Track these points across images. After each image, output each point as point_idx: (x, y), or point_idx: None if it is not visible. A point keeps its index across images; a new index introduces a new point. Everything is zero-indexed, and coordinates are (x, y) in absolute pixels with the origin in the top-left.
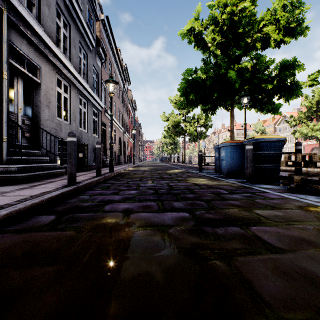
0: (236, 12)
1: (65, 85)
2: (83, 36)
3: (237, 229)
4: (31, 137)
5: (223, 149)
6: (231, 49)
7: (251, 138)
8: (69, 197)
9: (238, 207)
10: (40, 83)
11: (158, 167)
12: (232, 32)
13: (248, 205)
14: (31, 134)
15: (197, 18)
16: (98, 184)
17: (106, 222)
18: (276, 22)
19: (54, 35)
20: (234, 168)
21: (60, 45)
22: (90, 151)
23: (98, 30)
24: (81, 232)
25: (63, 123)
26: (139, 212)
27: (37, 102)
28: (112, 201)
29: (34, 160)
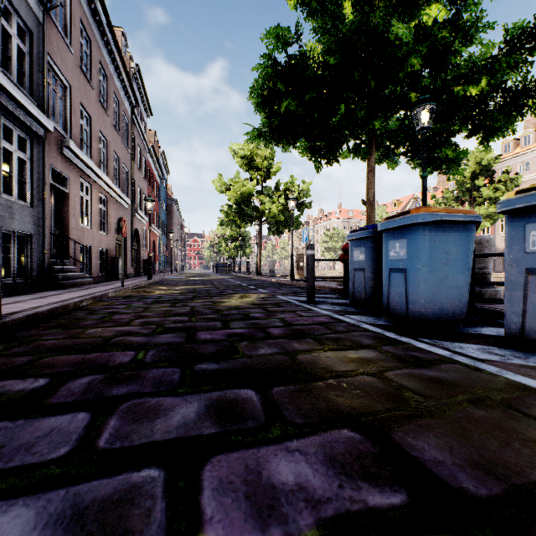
0: None
1: None
2: None
3: None
4: None
5: (400, 235)
6: None
7: None
8: None
9: None
10: None
11: (204, 286)
12: None
13: None
14: None
15: None
16: None
17: None
18: None
19: None
20: (440, 299)
21: None
22: None
23: None
24: None
25: None
26: None
27: None
28: None
29: None
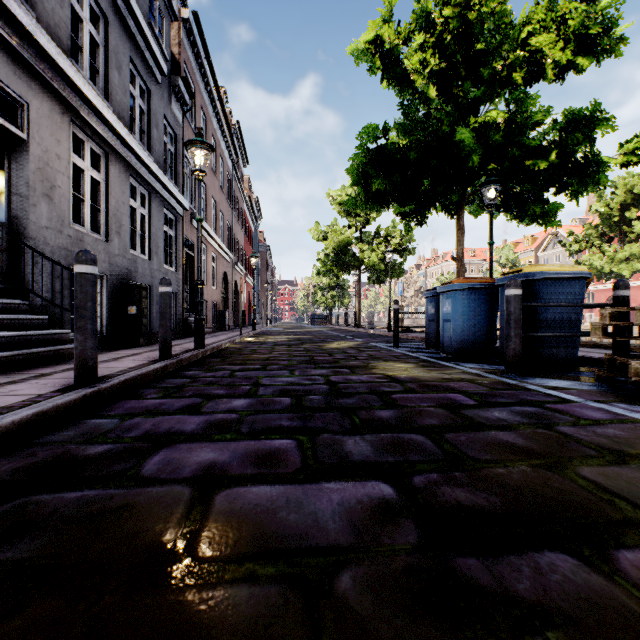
0: (471, 4)
1: (95, 152)
2: (139, 48)
3: (575, 568)
4: (4, 268)
5: (448, 297)
6: (460, 85)
7: (513, 272)
8: (61, 424)
9: (527, 456)
10: (27, 141)
11: (306, 336)
12: (464, 47)
13: (549, 448)
14: (3, 261)
15: (387, 18)
16: (158, 381)
17: (124, 537)
18: (557, 25)
19: (64, 34)
20: (472, 340)
21: (82, 59)
22: (156, 302)
23: (176, 42)
24: (5, 601)
25: (88, 237)
26: (243, 480)
27: (20, 185)
28: (174, 437)
29: (7, 321)
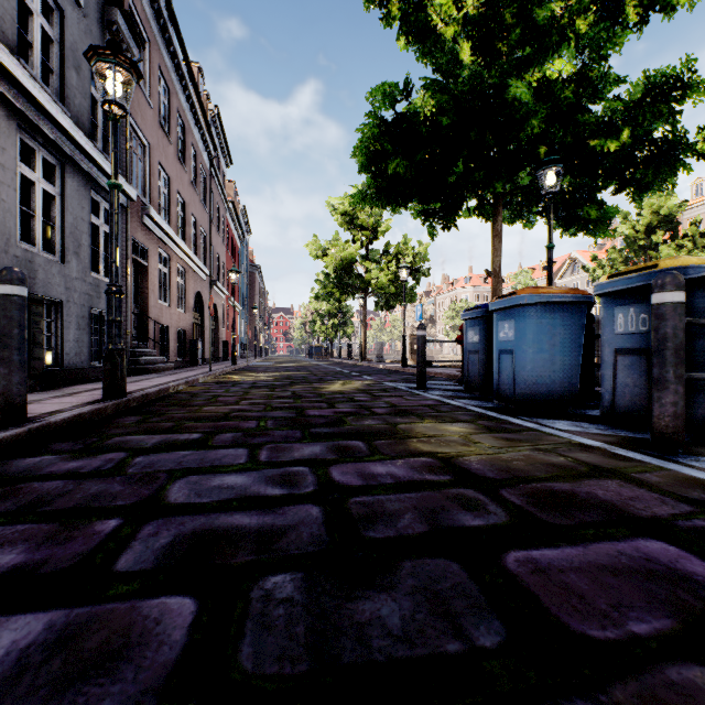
0: None
1: None
2: None
3: None
4: None
5: (509, 316)
6: (506, 35)
7: (633, 270)
8: None
9: None
10: None
11: (299, 373)
12: None
13: None
14: None
15: None
16: None
17: None
18: None
19: None
20: (547, 381)
21: None
22: (75, 325)
23: None
24: None
25: None
26: None
27: None
28: None
29: None
